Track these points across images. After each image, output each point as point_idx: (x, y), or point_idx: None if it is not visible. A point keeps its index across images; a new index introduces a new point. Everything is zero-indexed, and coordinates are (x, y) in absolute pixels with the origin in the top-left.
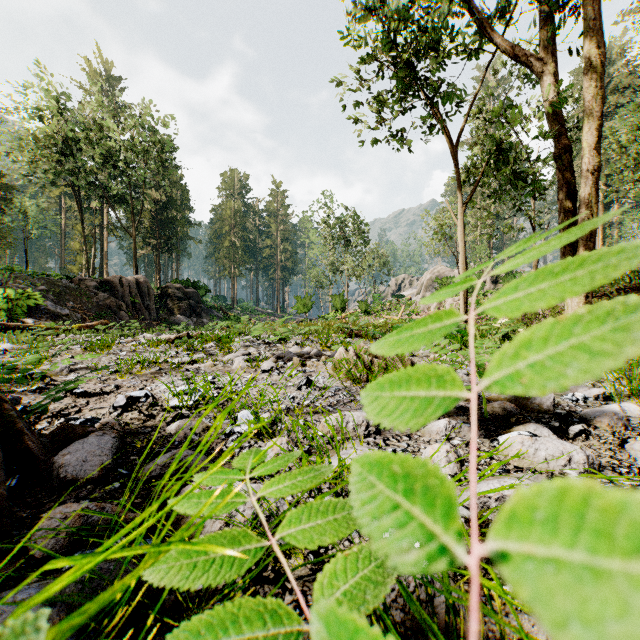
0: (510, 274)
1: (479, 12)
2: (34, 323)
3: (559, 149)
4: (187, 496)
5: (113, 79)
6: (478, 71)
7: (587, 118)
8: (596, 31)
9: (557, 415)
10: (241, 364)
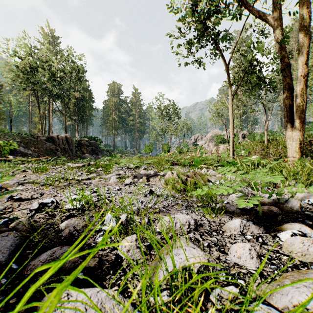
0: (251, 133)
1: None
2: (13, 158)
3: (284, 65)
4: None
5: (55, 37)
6: (235, 33)
7: (301, 47)
8: (306, 0)
9: (307, 215)
10: (114, 180)
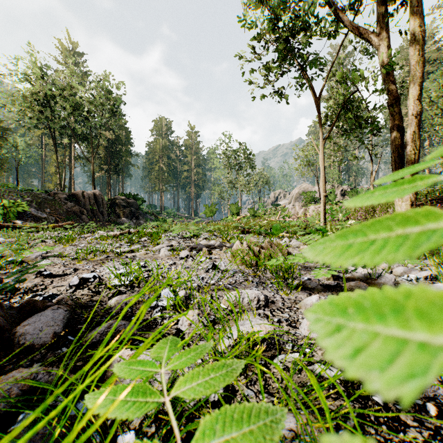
0: (354, 189)
1: (334, 3)
2: (22, 223)
3: (391, 100)
4: (96, 393)
5: (78, 54)
6: (331, 48)
7: (412, 77)
8: (419, 15)
9: None
10: (165, 253)
